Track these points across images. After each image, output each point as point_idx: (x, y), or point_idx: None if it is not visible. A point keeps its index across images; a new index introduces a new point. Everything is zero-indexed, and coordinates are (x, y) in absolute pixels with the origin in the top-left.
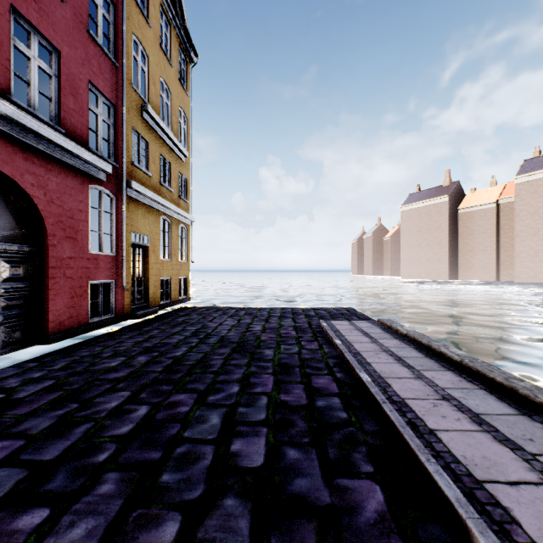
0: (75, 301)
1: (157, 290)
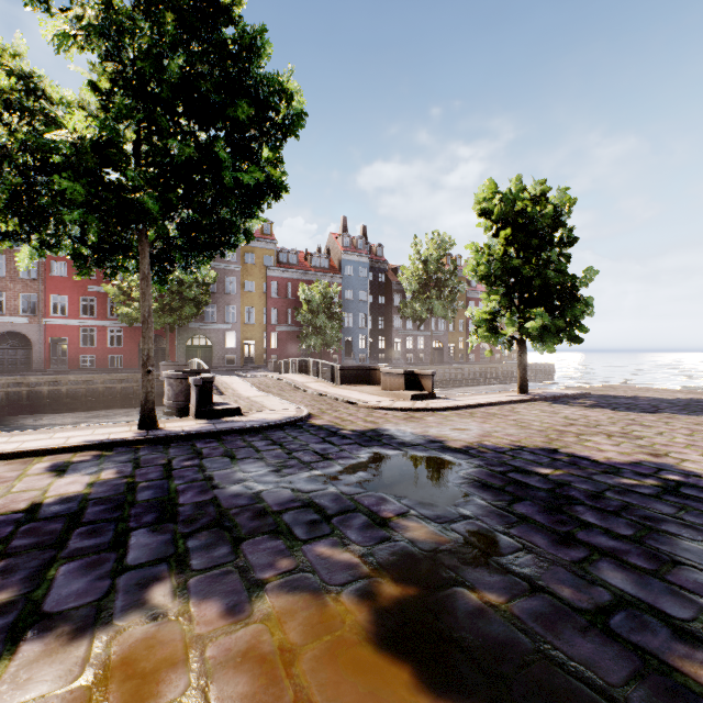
0: (494, 357)
1: (511, 357)
